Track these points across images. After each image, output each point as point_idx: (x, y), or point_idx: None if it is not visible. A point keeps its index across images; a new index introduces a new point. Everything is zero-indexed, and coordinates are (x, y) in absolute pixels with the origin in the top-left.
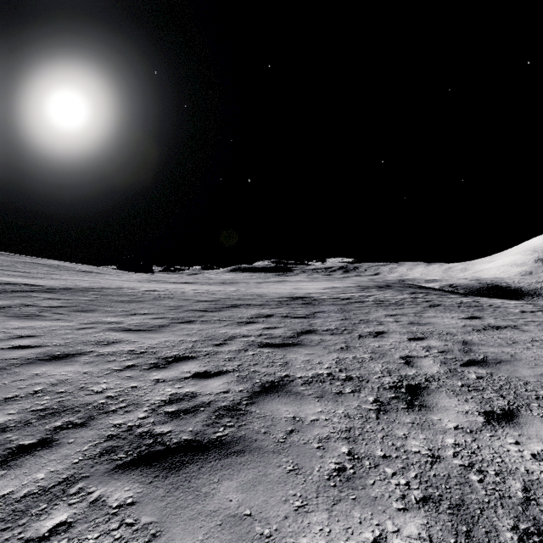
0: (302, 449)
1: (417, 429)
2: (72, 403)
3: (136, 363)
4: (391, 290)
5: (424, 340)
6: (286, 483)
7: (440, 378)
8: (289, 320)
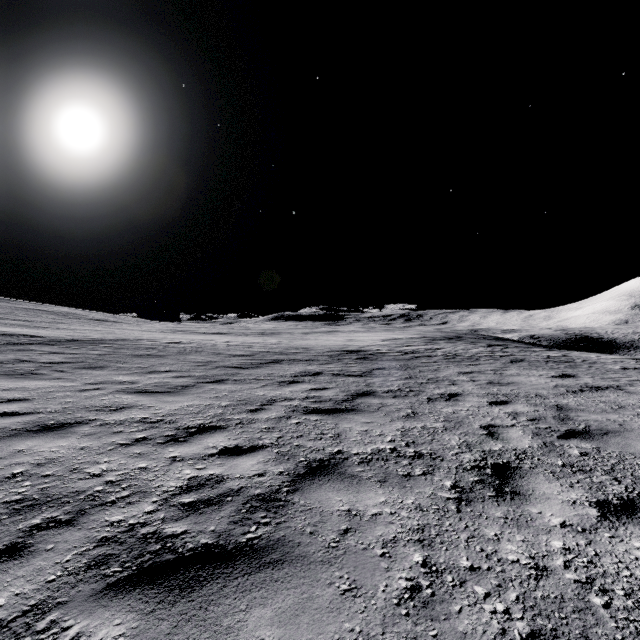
0: (361, 557)
1: (511, 527)
2: (59, 491)
3: (148, 435)
4: (463, 342)
5: (509, 404)
6: (340, 610)
7: (534, 455)
8: (342, 379)
